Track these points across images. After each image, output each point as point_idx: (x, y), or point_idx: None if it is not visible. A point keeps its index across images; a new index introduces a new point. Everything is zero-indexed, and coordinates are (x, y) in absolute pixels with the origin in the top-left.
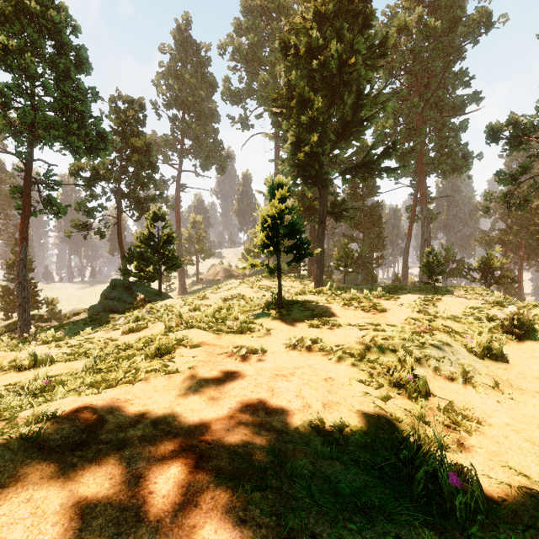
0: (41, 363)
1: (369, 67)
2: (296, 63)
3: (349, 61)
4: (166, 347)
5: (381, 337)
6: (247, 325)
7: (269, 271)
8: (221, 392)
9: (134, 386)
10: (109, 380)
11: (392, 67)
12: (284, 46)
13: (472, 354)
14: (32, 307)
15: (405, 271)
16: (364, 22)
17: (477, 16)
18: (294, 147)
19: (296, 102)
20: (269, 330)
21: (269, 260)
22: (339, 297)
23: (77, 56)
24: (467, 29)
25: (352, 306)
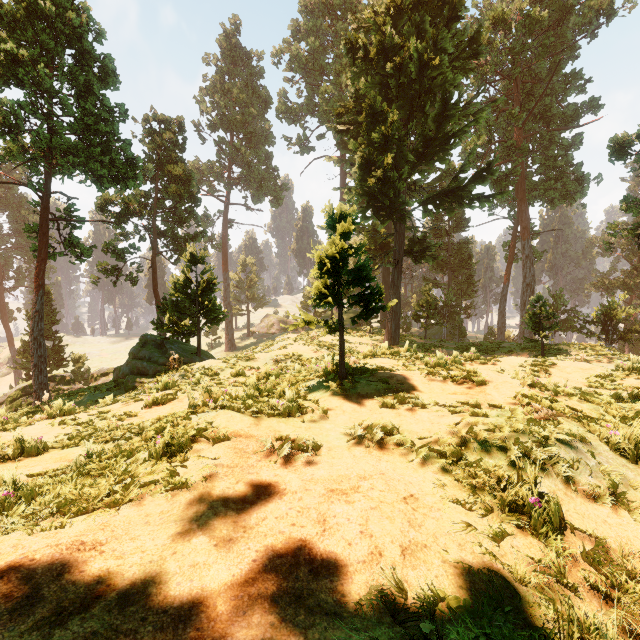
0: (30, 451)
1: (457, 70)
2: (366, 68)
3: (433, 63)
4: (177, 443)
5: (482, 426)
6: (296, 404)
7: (329, 329)
8: (245, 527)
9: (117, 513)
10: (85, 500)
11: (485, 71)
12: (350, 48)
13: (618, 456)
14: (56, 366)
15: (502, 323)
16: (451, 13)
17: (596, 2)
18: (363, 172)
19: (366, 115)
20: (327, 411)
21: (334, 310)
22: (421, 361)
23: (102, 67)
24: (582, 20)
25: (439, 376)
